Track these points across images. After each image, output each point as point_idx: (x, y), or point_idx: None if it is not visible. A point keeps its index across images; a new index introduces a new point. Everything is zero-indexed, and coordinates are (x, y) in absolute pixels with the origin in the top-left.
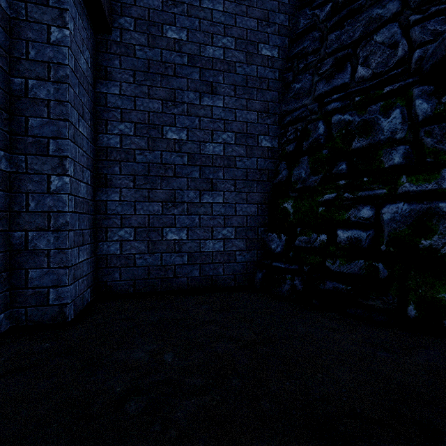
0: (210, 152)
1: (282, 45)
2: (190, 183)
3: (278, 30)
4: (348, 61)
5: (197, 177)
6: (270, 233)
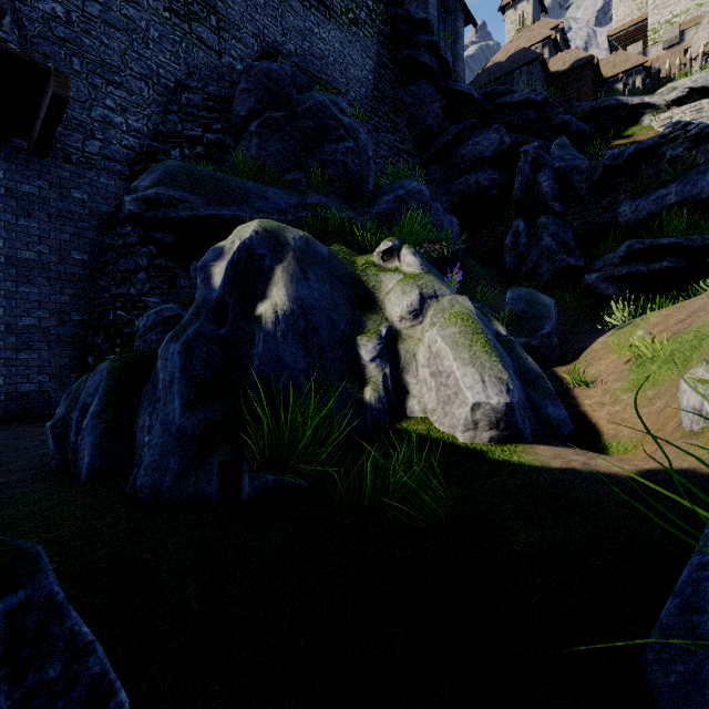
0: (27, 324)
1: (92, 252)
2: (8, 345)
3: (89, 242)
4: (129, 280)
5: (14, 341)
6: (79, 378)
